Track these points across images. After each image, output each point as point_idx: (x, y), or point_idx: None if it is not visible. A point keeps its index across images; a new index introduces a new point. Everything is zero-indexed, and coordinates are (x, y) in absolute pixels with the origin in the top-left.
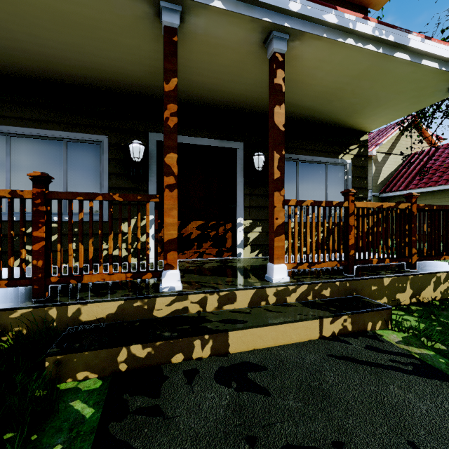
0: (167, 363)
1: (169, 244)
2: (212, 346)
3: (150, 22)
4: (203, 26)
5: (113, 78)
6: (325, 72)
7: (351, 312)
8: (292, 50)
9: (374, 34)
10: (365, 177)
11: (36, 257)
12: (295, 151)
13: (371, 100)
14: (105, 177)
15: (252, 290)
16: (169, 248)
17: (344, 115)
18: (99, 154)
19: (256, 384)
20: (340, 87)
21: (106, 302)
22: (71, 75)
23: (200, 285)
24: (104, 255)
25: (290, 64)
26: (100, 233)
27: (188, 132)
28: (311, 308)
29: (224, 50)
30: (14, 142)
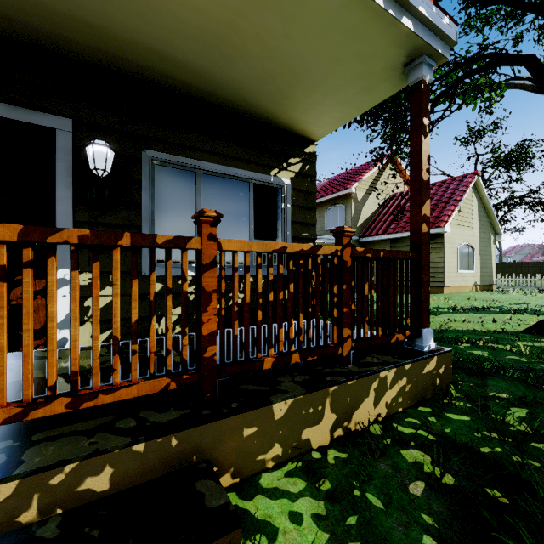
0: None
1: None
2: None
3: None
4: None
5: None
6: None
7: None
8: None
9: None
10: (312, 208)
11: None
12: (191, 152)
13: (298, 71)
14: None
15: None
16: None
17: (267, 99)
18: None
19: None
20: (231, 21)
21: None
22: None
23: None
24: None
25: None
26: None
27: None
28: None
29: None
30: None
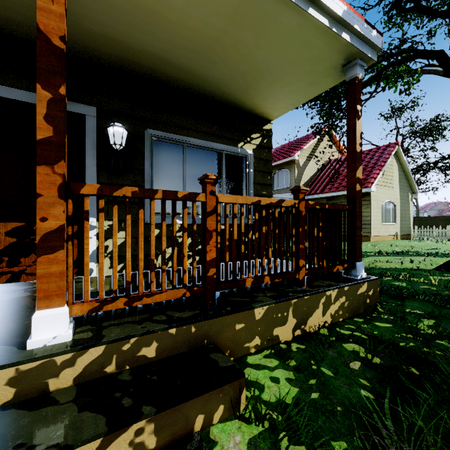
0: None
1: None
2: None
3: None
4: None
5: None
6: None
7: (156, 409)
8: None
9: None
10: (269, 172)
11: None
12: (180, 130)
13: (263, 70)
14: None
15: None
16: None
17: (237, 90)
18: None
19: None
20: (217, 36)
21: None
22: None
23: None
24: None
25: None
26: None
27: None
28: (81, 407)
29: None
30: None
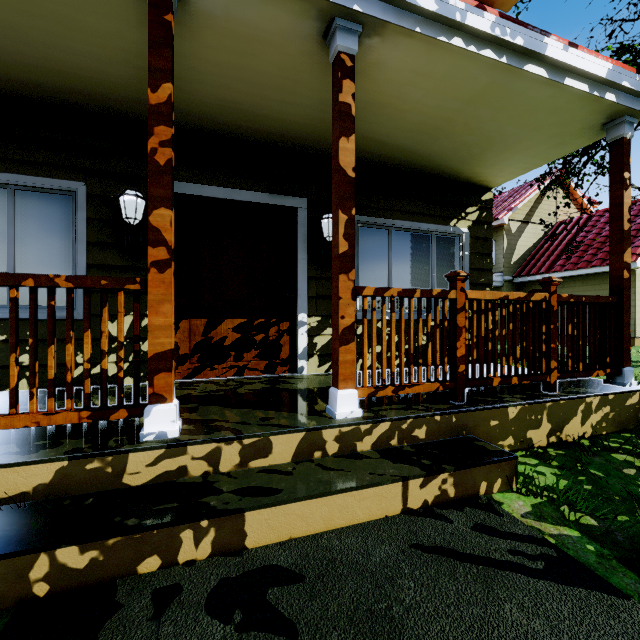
0: (129, 574)
1: (157, 360)
2: (216, 539)
3: None
4: (222, 2)
5: (88, 89)
6: (423, 92)
7: (454, 467)
8: (369, 53)
9: (493, 33)
10: (488, 254)
11: None
12: (385, 213)
13: (494, 139)
14: (81, 248)
15: (298, 434)
16: (157, 367)
17: (456, 161)
18: (71, 212)
19: (277, 614)
20: (448, 117)
21: (33, 465)
22: (16, 80)
23: (214, 427)
24: (79, 373)
25: (370, 77)
26: (31, 344)
27: (219, 181)
28: (392, 461)
29: (262, 48)
30: None
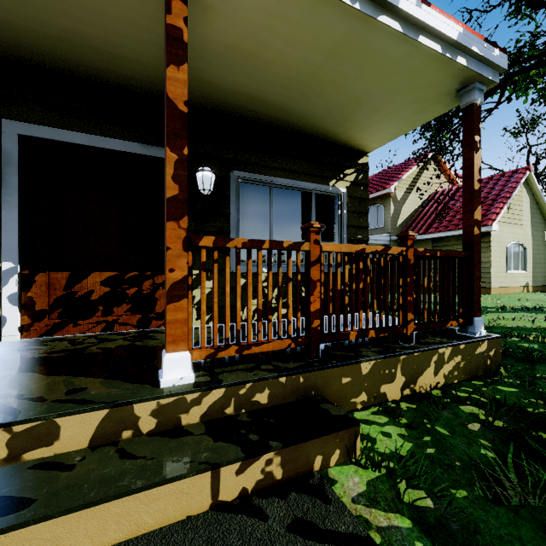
0: None
1: None
2: None
3: None
4: None
5: None
6: (283, 39)
7: (282, 444)
8: None
9: None
10: (365, 213)
11: None
12: (266, 170)
13: (362, 101)
14: None
15: (99, 412)
16: None
17: (331, 123)
18: None
19: None
20: (314, 72)
21: None
22: None
23: None
24: None
25: (222, 14)
26: None
27: (83, 127)
28: (214, 438)
29: None
30: None
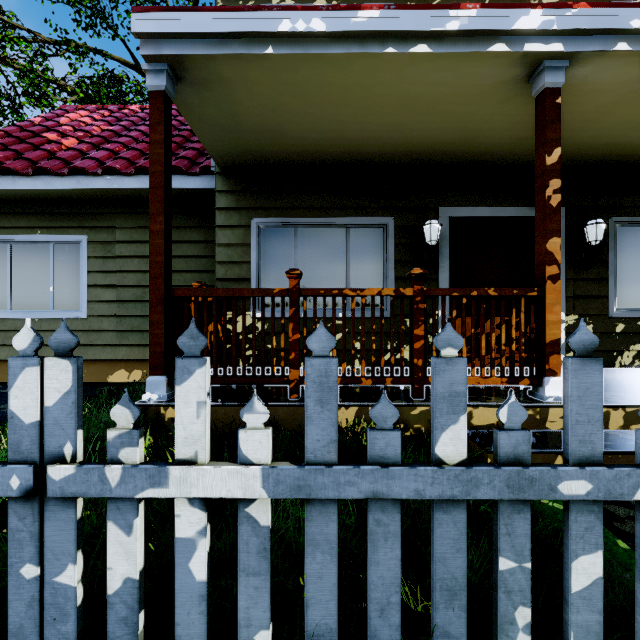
0: None
1: (551, 346)
2: None
3: (511, 85)
4: (583, 75)
5: (414, 151)
6: None
7: None
8: None
9: None
10: None
11: (417, 355)
12: None
13: None
14: (390, 265)
15: None
16: (551, 351)
17: None
18: (382, 240)
19: None
20: None
21: (496, 407)
22: (369, 154)
23: None
24: (388, 357)
25: None
26: (473, 332)
27: (487, 202)
28: None
29: (593, 96)
30: (301, 234)
